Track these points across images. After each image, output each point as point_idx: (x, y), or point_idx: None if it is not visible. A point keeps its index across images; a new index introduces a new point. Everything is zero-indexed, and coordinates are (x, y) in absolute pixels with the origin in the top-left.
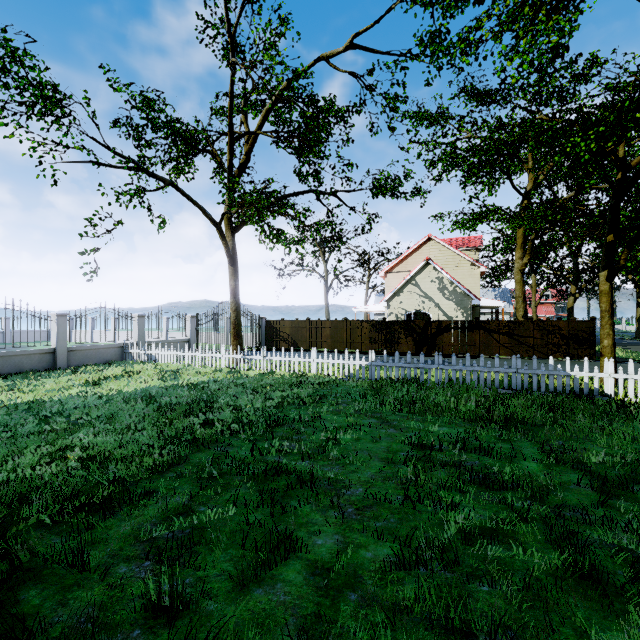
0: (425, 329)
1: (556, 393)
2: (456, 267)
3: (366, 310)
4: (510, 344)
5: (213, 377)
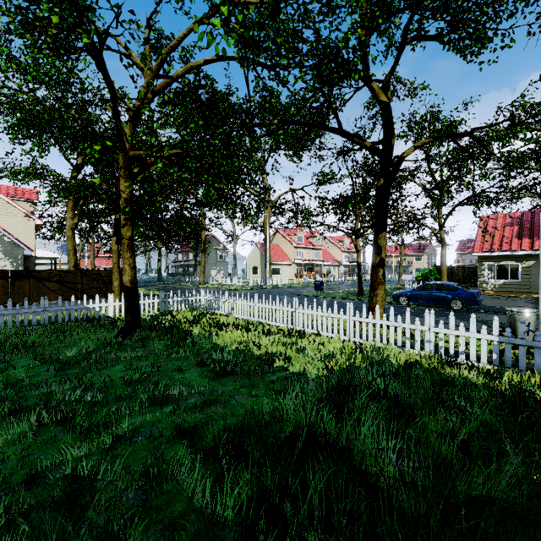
0: None
1: (76, 321)
2: (7, 215)
3: None
4: (61, 290)
5: None
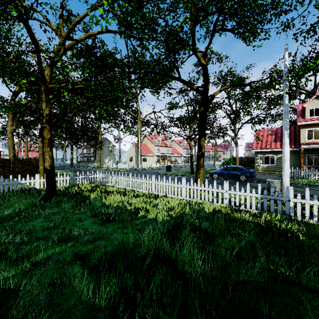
0: None
1: (13, 192)
2: None
3: None
4: (4, 172)
5: None
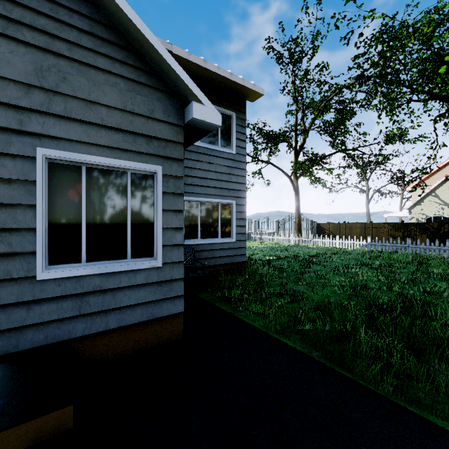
0: (438, 229)
1: None
2: None
3: (394, 216)
4: None
5: (288, 246)
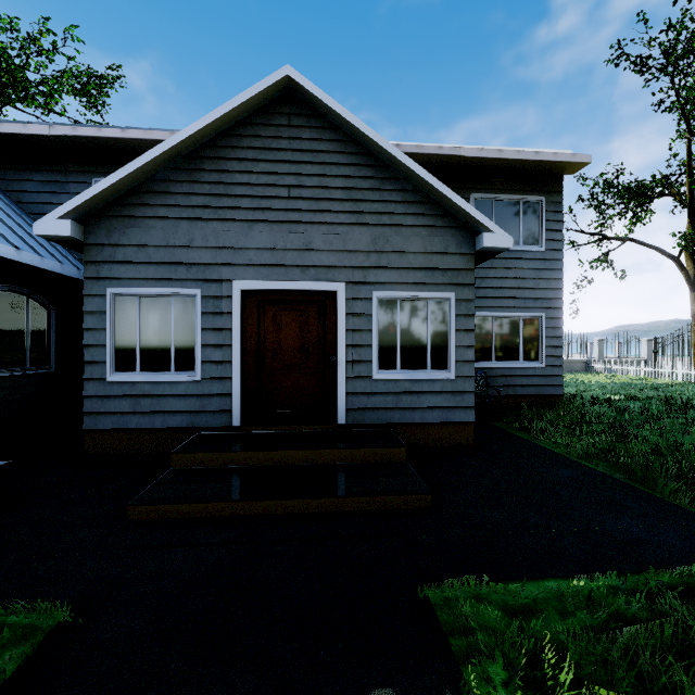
0: None
1: None
2: None
3: None
4: None
5: (666, 383)
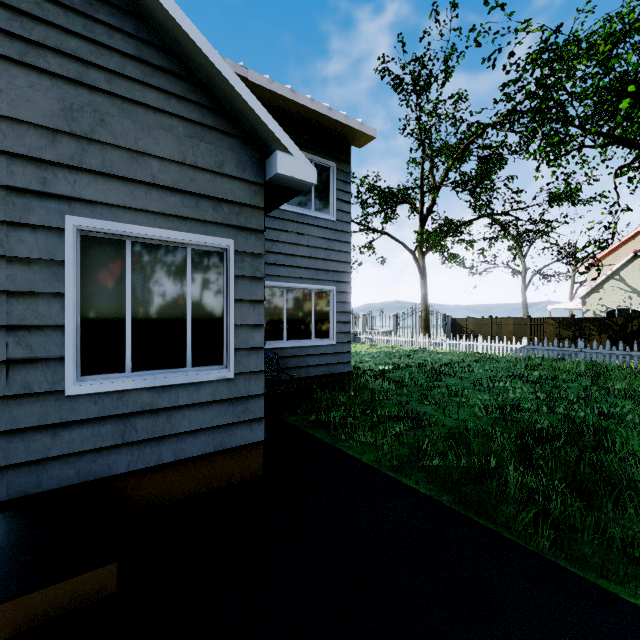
0: (624, 326)
1: None
2: None
3: (562, 307)
4: None
5: (411, 350)
